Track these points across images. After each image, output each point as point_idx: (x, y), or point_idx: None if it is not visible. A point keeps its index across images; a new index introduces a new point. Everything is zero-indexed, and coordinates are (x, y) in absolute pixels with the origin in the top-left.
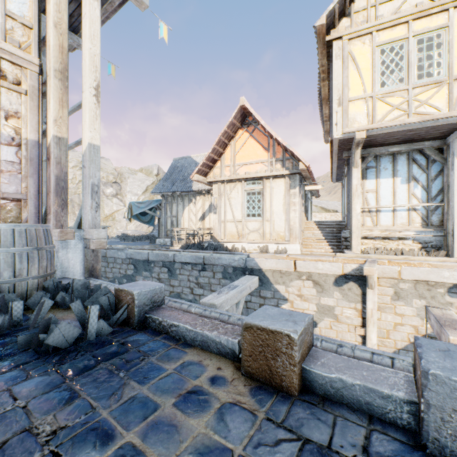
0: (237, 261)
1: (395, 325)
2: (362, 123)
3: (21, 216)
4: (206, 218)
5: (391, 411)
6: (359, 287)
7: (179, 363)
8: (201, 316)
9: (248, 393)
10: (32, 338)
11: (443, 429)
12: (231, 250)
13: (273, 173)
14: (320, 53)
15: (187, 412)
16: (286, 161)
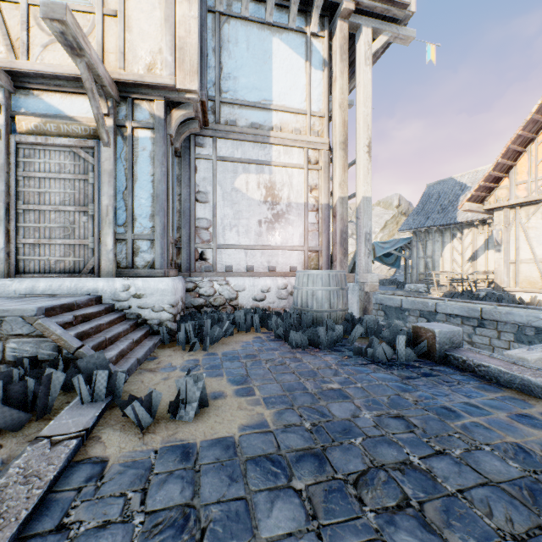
0: None
1: None
2: None
3: (318, 264)
4: (478, 258)
5: None
6: None
7: (498, 395)
8: (514, 364)
9: None
10: (360, 350)
11: None
12: (529, 304)
13: None
14: None
15: (523, 424)
16: None
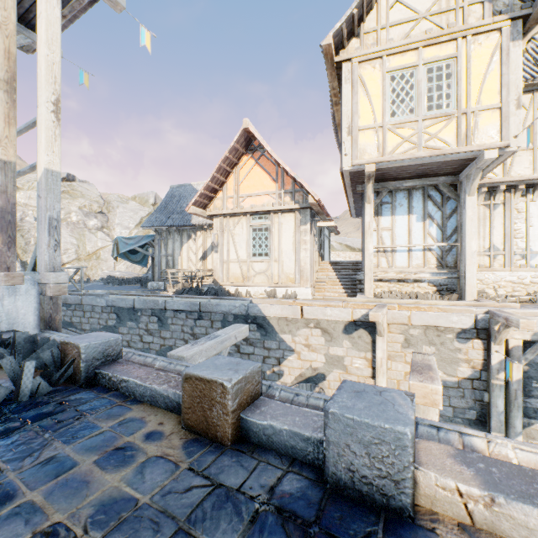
0: (238, 308)
1: (406, 374)
2: (372, 155)
3: None
4: (207, 258)
5: (311, 453)
6: (369, 334)
7: (118, 421)
8: (158, 370)
9: (181, 445)
10: None
11: (339, 463)
12: (234, 295)
13: (281, 206)
14: (330, 74)
15: (106, 468)
16: (296, 194)
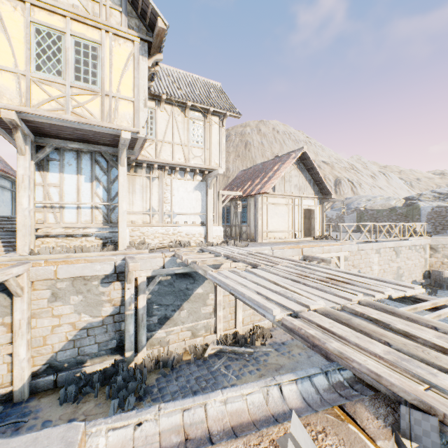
0: None
1: (54, 328)
2: (13, 101)
3: None
4: None
5: None
6: (9, 296)
7: None
8: None
9: None
10: None
11: None
12: None
13: None
14: None
15: None
16: None
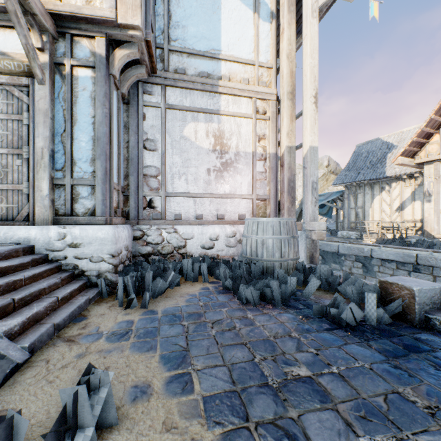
0: None
1: None
2: None
3: (265, 212)
4: (405, 208)
5: None
6: None
7: None
8: None
9: None
10: (321, 309)
11: None
12: None
13: None
14: None
15: None
16: None
